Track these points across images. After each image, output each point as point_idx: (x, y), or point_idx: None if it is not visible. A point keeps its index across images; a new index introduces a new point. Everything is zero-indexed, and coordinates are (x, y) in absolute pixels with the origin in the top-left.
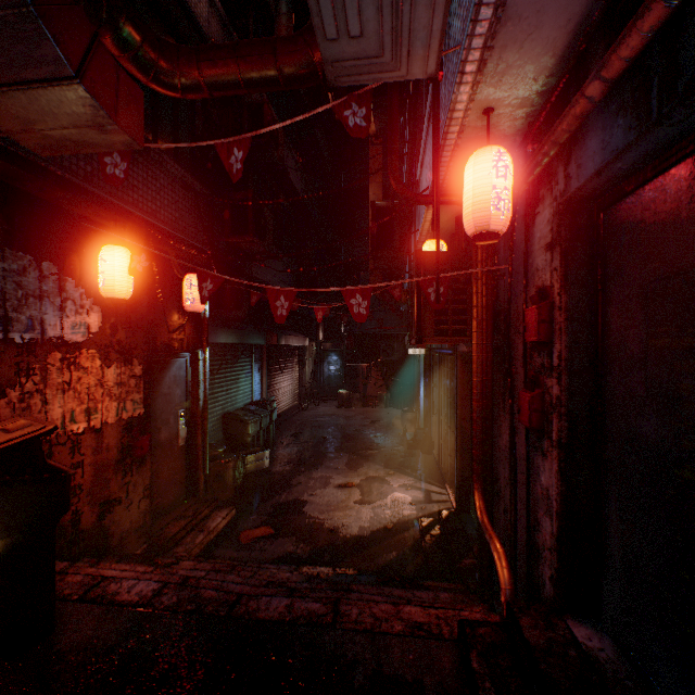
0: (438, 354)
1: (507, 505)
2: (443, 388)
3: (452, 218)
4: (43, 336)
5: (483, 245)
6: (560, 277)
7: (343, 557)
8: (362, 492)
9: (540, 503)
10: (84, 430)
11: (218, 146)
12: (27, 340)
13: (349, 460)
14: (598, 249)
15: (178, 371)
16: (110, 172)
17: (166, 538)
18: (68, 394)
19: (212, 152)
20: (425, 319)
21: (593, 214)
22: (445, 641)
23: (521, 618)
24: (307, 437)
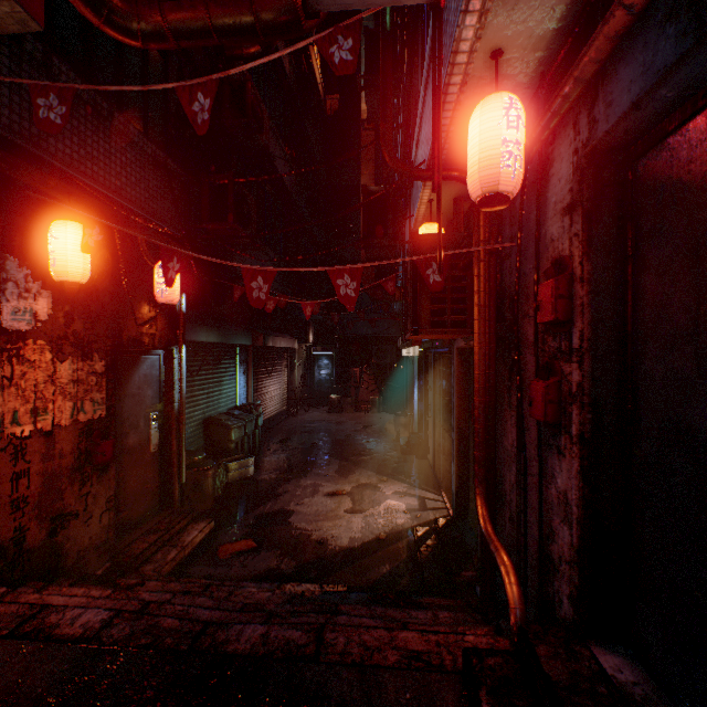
0: (433, 354)
1: (514, 512)
2: (439, 389)
3: (450, 201)
4: None
5: (486, 224)
6: (583, 243)
7: (332, 572)
8: (353, 500)
9: (555, 509)
10: (30, 433)
11: (179, 89)
12: None
13: (339, 467)
14: (628, 207)
15: (150, 370)
16: (46, 118)
17: (133, 555)
18: (9, 391)
19: (189, 131)
20: (421, 309)
21: (621, 168)
22: (448, 674)
23: (538, 646)
24: (296, 443)
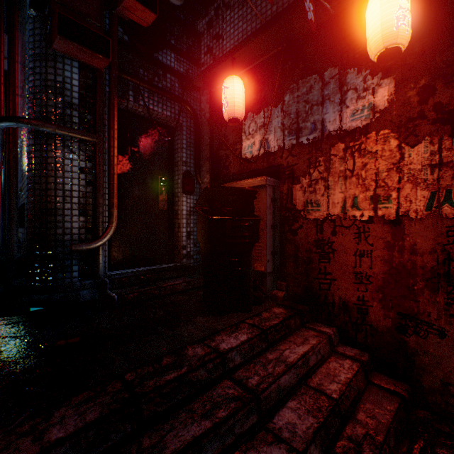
0: None
1: None
2: None
3: None
4: (328, 133)
5: None
6: None
7: None
8: None
9: None
10: (371, 219)
11: None
12: (311, 140)
13: None
14: None
15: None
16: None
17: None
18: (350, 181)
19: None
20: None
21: None
22: None
23: None
24: None
